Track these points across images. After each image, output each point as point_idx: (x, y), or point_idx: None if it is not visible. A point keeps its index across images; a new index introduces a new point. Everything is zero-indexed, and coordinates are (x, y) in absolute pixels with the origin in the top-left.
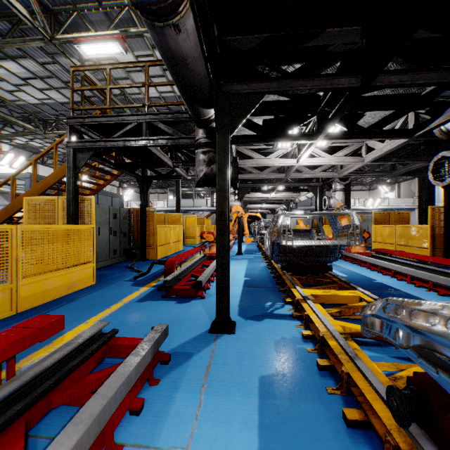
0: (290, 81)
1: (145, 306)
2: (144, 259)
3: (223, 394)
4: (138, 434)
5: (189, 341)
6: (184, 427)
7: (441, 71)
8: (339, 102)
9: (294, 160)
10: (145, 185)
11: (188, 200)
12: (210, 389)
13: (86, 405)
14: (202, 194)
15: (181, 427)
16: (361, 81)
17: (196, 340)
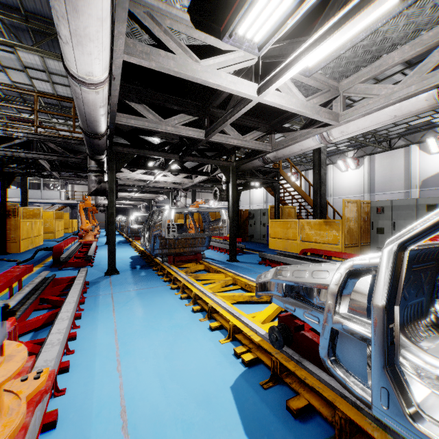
0: (148, 151)
1: (50, 274)
2: (6, 252)
3: (121, 285)
4: (91, 295)
5: (95, 279)
6: (108, 291)
7: (208, 159)
8: (173, 159)
9: (152, 177)
10: (7, 181)
11: (34, 191)
12: (114, 285)
13: (76, 280)
14: (52, 184)
15: (107, 291)
16: (179, 157)
17: (99, 278)
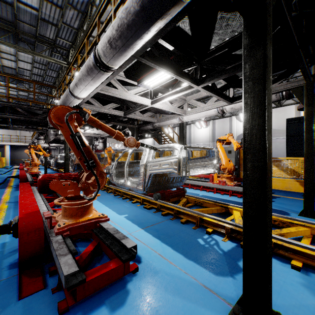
0: None
1: None
2: None
3: None
4: None
5: None
6: None
7: (122, 123)
8: None
9: (83, 130)
10: None
11: None
12: None
13: None
14: None
15: None
16: (106, 122)
17: None
